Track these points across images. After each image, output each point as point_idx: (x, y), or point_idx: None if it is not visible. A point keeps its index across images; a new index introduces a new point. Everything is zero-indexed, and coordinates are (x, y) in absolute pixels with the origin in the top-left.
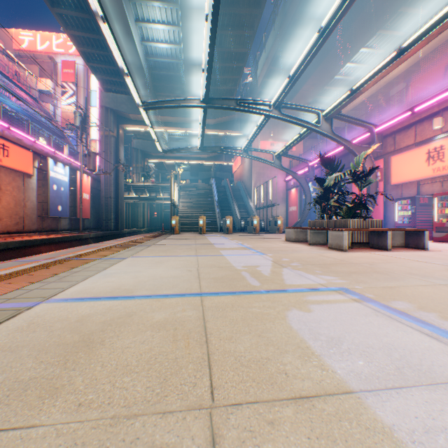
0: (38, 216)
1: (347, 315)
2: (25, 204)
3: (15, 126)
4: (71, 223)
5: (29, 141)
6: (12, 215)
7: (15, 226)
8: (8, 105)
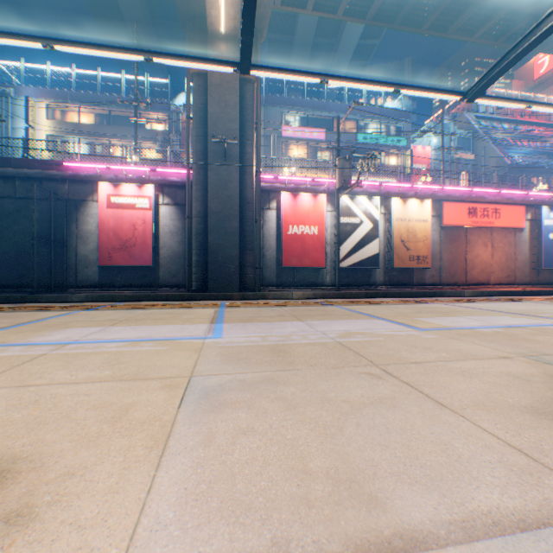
0: (529, 269)
1: (522, 320)
2: (514, 257)
3: (523, 173)
4: None
5: (519, 195)
6: (500, 268)
7: (503, 278)
8: (517, 154)
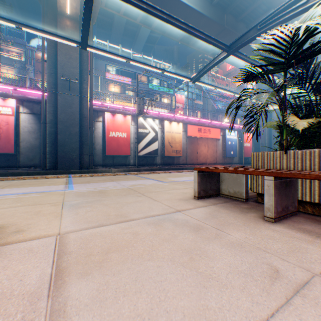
0: (222, 157)
1: None
2: (216, 152)
3: (222, 113)
4: (239, 160)
5: (218, 124)
6: (211, 157)
7: (212, 161)
8: (220, 104)
